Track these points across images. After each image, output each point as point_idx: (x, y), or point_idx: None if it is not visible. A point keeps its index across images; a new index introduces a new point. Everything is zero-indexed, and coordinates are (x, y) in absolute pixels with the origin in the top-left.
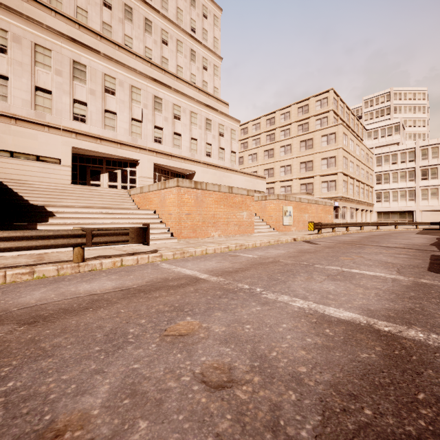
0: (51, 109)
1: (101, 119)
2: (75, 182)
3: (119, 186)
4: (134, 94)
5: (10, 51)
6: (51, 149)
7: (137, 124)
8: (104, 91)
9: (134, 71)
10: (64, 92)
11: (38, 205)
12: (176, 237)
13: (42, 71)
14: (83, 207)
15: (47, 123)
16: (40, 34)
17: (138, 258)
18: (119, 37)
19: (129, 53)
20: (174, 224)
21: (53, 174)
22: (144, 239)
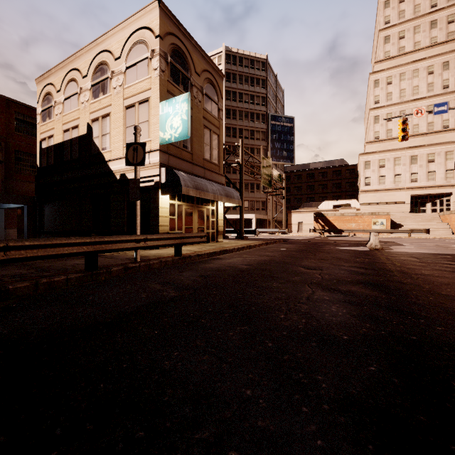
0: (401, 181)
1: (425, 177)
2: (412, 209)
3: (437, 209)
4: (448, 156)
5: (386, 166)
6: (400, 198)
7: (450, 172)
8: (427, 163)
9: (447, 143)
10: (406, 172)
11: (397, 222)
12: (454, 234)
13: (397, 167)
14: (413, 223)
15: (399, 188)
16: (396, 153)
17: (426, 237)
18: (439, 124)
19: (445, 131)
20: (454, 229)
21: (401, 208)
22: (428, 232)
